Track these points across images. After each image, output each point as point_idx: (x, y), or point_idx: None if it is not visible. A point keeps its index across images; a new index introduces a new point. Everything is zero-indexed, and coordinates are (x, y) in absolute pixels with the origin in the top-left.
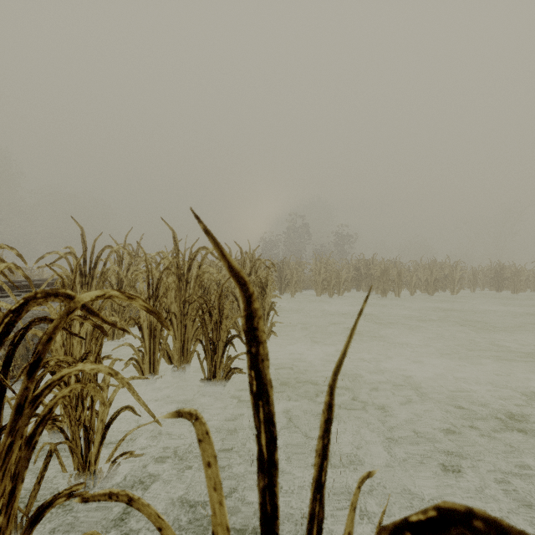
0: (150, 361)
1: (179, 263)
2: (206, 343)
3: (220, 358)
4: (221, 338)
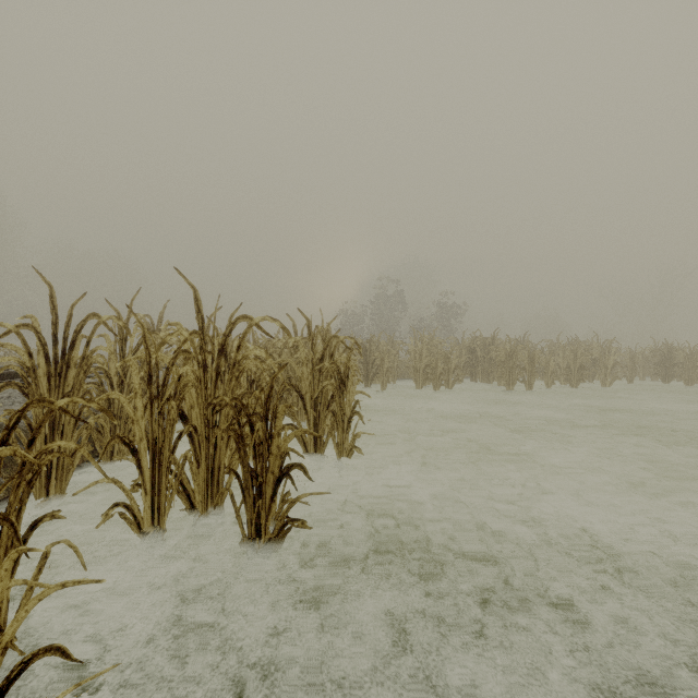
0: (152, 505)
1: (202, 342)
2: (245, 476)
3: (268, 502)
4: (271, 468)
